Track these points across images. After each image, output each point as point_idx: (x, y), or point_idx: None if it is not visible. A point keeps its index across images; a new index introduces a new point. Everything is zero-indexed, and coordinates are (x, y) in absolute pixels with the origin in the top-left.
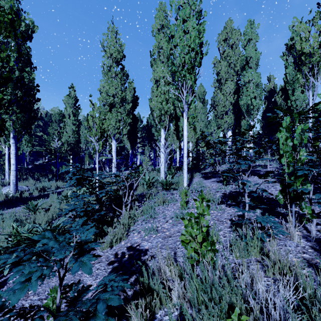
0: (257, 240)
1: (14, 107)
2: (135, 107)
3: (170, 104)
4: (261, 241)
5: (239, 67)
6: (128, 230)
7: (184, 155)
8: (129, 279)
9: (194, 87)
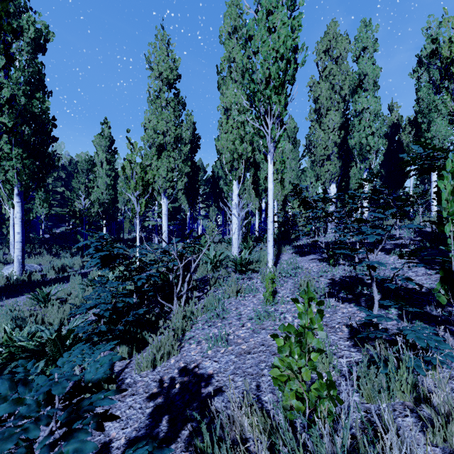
0: (405, 371)
1: (19, 150)
2: (196, 150)
3: (246, 143)
4: (414, 373)
5: (347, 90)
6: (181, 338)
7: (269, 220)
8: (180, 432)
9: (285, 115)
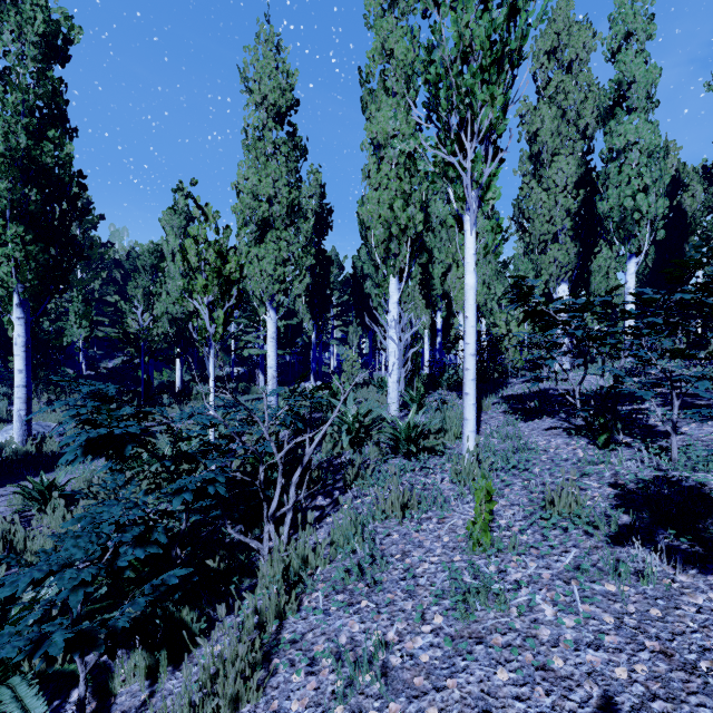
0: None
1: (18, 228)
2: (325, 230)
3: (414, 208)
4: None
5: (590, 118)
6: (271, 643)
7: (468, 351)
8: None
9: (503, 128)
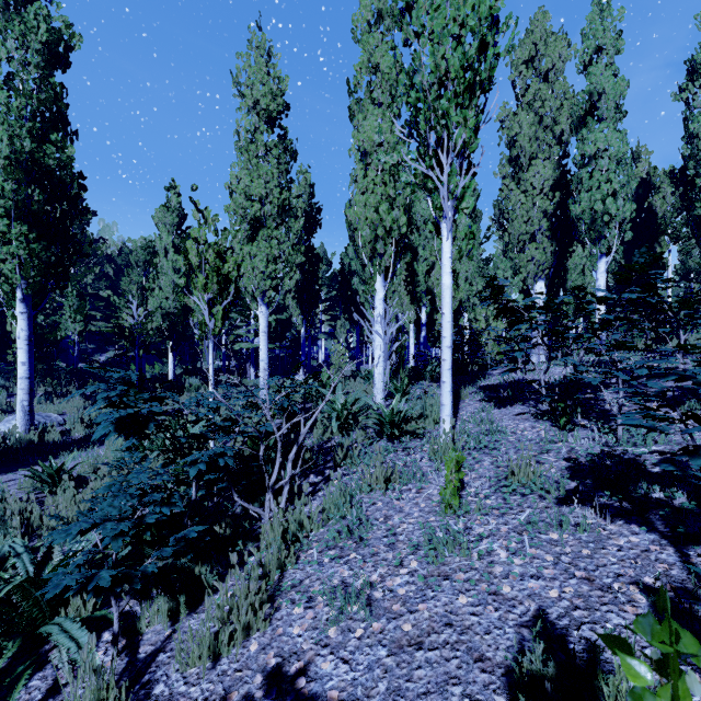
0: None
1: (22, 227)
2: (314, 228)
3: (398, 211)
4: None
5: (566, 124)
6: (275, 587)
7: (444, 343)
8: None
9: (475, 147)
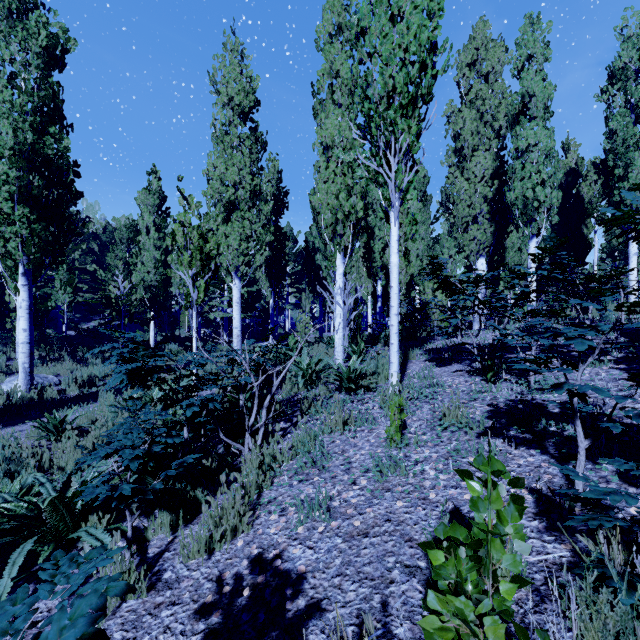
0: None
1: (24, 209)
2: (282, 210)
3: (355, 197)
4: None
5: (503, 121)
6: (255, 502)
7: (392, 311)
8: None
9: (417, 149)
